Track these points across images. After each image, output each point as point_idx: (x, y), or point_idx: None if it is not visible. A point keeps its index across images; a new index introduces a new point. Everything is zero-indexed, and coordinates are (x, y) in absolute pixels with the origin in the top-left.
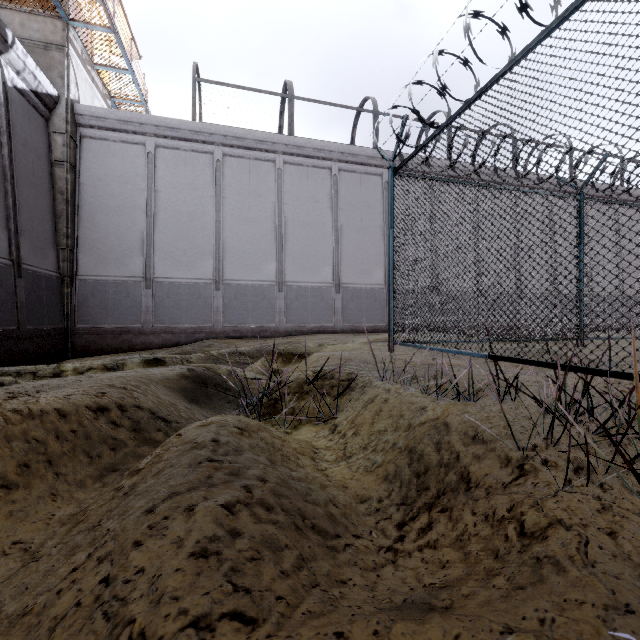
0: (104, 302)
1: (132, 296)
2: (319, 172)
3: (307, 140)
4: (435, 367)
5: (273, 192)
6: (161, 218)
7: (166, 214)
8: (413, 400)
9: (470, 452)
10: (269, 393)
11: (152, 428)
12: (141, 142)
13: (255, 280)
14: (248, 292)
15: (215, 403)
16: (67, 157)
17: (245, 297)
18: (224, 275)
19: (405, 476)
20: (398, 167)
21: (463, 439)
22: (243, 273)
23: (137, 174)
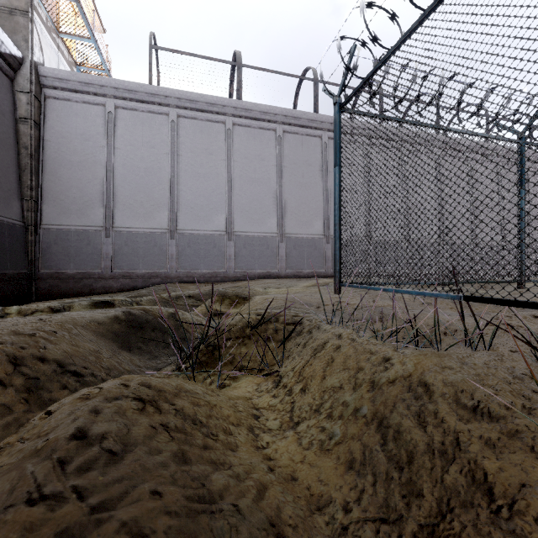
0: (66, 249)
1: (93, 244)
2: (265, 133)
3: (254, 104)
4: (378, 309)
5: (223, 150)
6: (120, 173)
7: (125, 169)
8: (371, 349)
9: (476, 435)
10: (207, 338)
11: (55, 386)
12: (101, 103)
13: (207, 230)
14: (200, 241)
15: (151, 348)
16: (31, 115)
17: (197, 245)
18: (178, 225)
19: (379, 466)
20: (345, 101)
21: (456, 411)
22: (196, 223)
23: (98, 132)
